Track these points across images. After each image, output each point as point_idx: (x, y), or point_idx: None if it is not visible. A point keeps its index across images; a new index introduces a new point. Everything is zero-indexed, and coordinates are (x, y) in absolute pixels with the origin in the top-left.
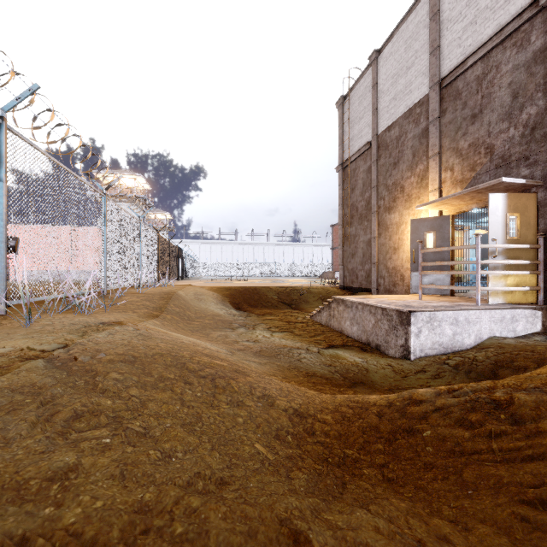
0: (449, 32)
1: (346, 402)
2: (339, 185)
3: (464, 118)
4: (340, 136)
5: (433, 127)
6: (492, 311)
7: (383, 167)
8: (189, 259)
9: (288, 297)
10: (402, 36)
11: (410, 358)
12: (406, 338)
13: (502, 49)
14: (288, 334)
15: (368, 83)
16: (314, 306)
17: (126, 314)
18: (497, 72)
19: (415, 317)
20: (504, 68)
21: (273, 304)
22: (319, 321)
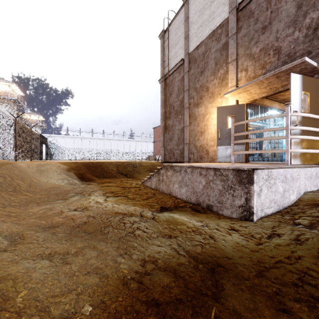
0: None
1: None
2: (161, 92)
3: (256, 30)
4: (162, 58)
5: (232, 40)
6: (306, 169)
7: (193, 76)
8: (54, 146)
9: (125, 169)
10: None
11: (253, 219)
12: (247, 198)
13: None
14: (122, 199)
15: (182, 18)
16: (145, 175)
17: None
18: None
19: (257, 175)
20: None
21: (112, 174)
22: (149, 186)
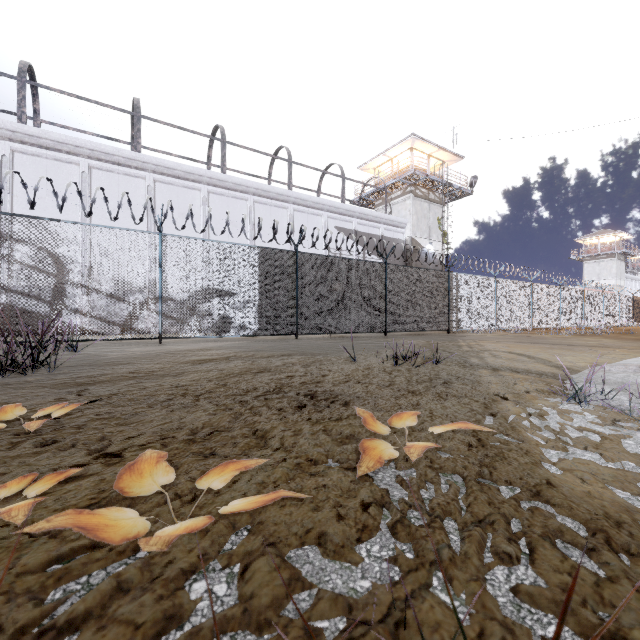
0: None
1: None
2: None
3: None
4: None
5: None
6: None
7: None
8: None
9: None
10: None
11: None
12: None
13: None
14: None
15: None
16: None
17: None
18: None
19: None
20: None
21: None
22: None
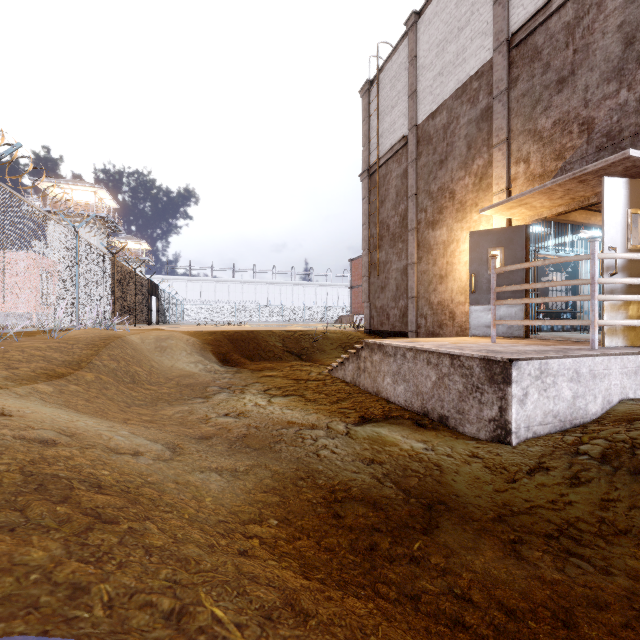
0: None
1: None
2: (364, 198)
3: (546, 86)
4: (365, 133)
5: (499, 104)
6: (624, 357)
7: (424, 169)
8: (169, 299)
9: (297, 344)
10: None
11: (511, 442)
12: (501, 407)
13: None
14: (296, 400)
15: (404, 58)
16: (333, 356)
17: None
18: (600, 11)
19: (519, 370)
20: (611, 4)
21: (275, 355)
22: (341, 378)
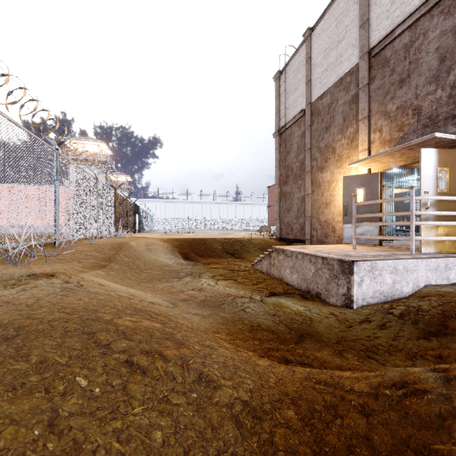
0: (377, 6)
1: (310, 384)
2: (276, 149)
3: (392, 83)
4: (277, 106)
5: (363, 93)
6: (428, 260)
7: (316, 132)
8: (146, 215)
9: (231, 247)
10: (334, 13)
11: (353, 307)
12: (348, 287)
13: (429, 17)
14: (232, 282)
15: (302, 58)
16: (255, 255)
17: (69, 264)
18: (425, 38)
19: (358, 266)
20: (432, 35)
21: (218, 254)
22: (260, 269)
